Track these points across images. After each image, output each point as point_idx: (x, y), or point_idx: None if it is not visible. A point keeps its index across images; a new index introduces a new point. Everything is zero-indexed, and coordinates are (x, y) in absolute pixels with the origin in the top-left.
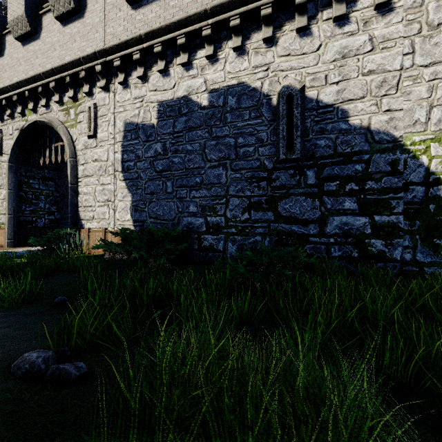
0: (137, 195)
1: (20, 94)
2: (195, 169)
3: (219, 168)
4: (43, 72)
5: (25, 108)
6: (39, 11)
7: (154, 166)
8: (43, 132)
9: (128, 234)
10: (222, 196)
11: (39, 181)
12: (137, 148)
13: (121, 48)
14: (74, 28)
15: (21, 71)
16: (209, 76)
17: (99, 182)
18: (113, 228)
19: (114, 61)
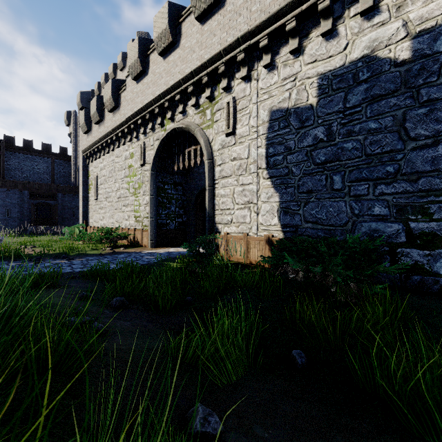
0: (286, 194)
1: (160, 106)
2: (385, 154)
3: (436, 147)
4: (183, 78)
5: (163, 118)
6: (178, 20)
7: (312, 158)
8: (177, 139)
9: (305, 245)
10: (441, 190)
11: (171, 187)
12: (287, 138)
13: (269, 23)
14: (214, 22)
15: (162, 83)
16: (413, 13)
17: (238, 183)
18: (255, 234)
19: (259, 42)
